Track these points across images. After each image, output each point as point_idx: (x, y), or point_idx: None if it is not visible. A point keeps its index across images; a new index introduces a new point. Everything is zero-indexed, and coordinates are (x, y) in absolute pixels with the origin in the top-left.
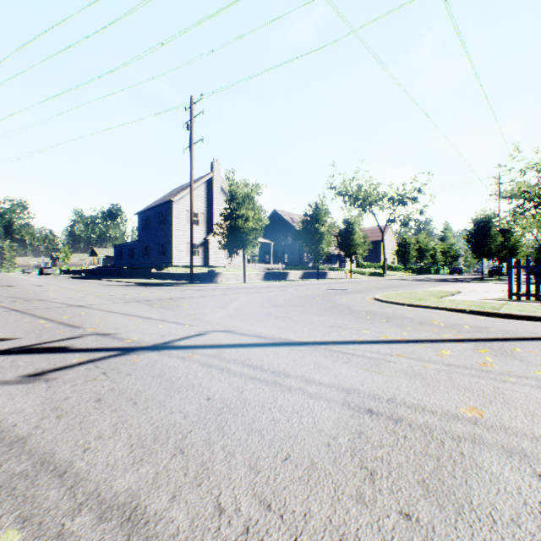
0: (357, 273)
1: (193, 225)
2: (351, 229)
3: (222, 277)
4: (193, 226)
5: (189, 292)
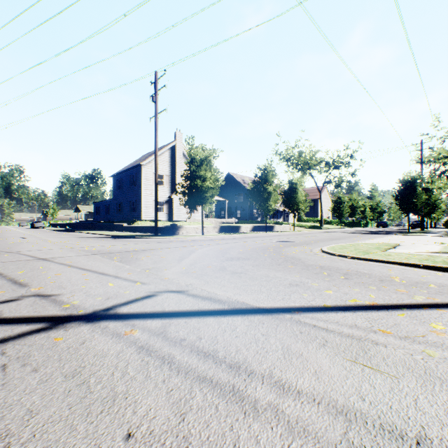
0: (299, 226)
1: (159, 185)
2: (294, 189)
3: (183, 230)
4: (159, 187)
5: (152, 244)
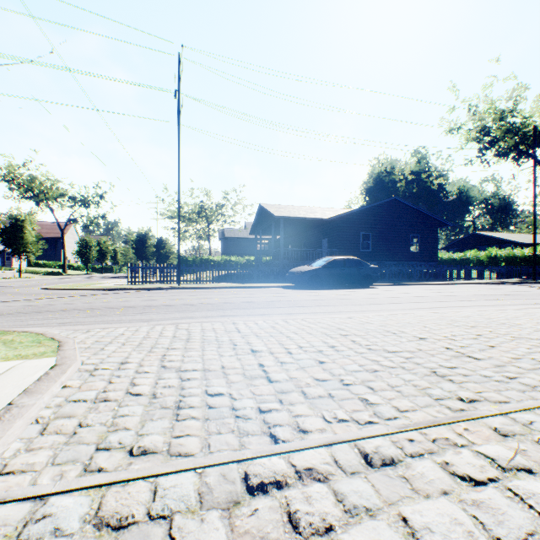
0: (31, 272)
1: None
2: (22, 227)
3: None
4: None
5: None
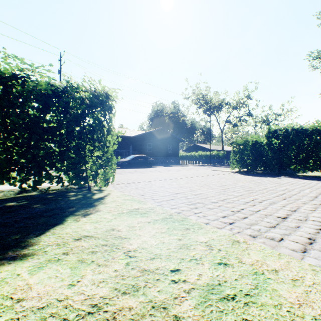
0: None
1: None
2: None
3: None
4: None
5: None
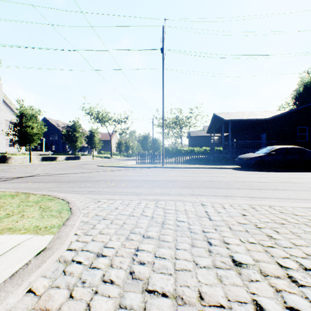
0: (98, 157)
1: None
2: (93, 135)
3: (12, 160)
4: None
5: (0, 167)
